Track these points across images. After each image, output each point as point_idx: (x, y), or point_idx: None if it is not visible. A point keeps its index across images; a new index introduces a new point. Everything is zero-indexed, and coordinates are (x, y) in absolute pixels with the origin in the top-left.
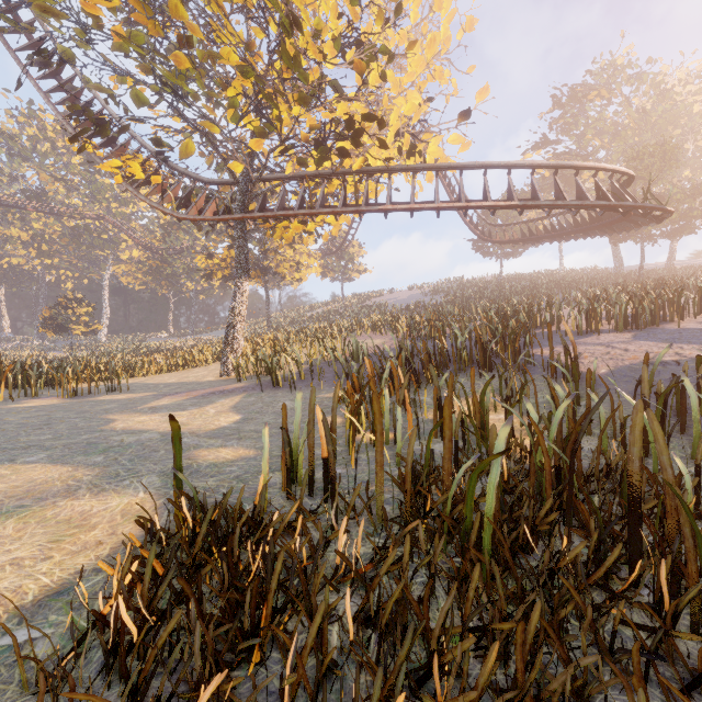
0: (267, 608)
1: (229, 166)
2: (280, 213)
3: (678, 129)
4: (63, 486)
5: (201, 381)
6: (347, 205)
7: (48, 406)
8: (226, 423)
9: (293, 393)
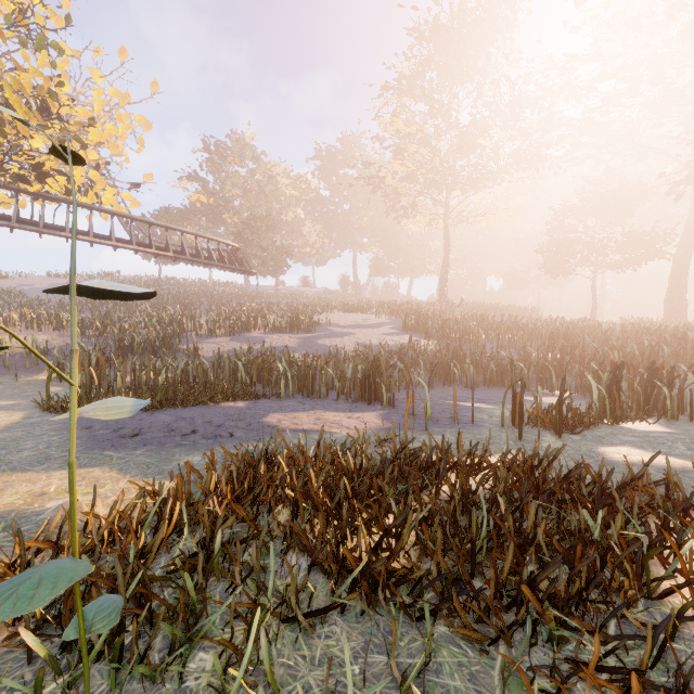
0: None
1: None
2: None
3: (278, 205)
4: None
5: None
6: (21, 218)
7: None
8: None
9: None
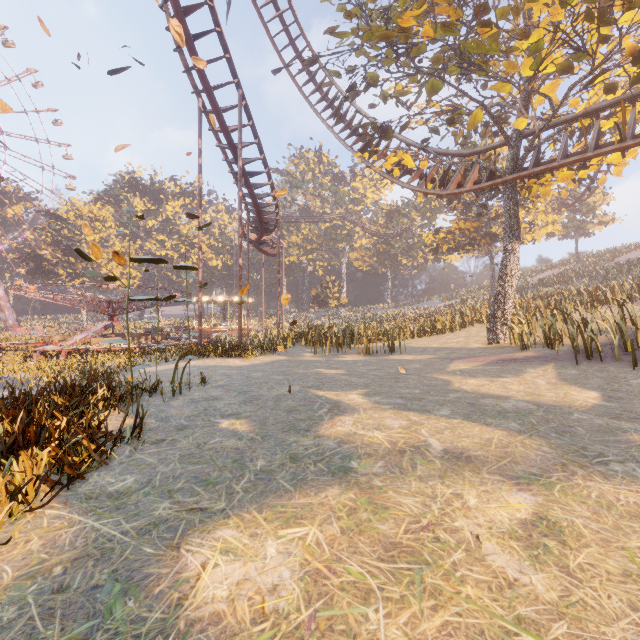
0: None
1: (513, 124)
2: (571, 159)
3: None
4: (536, 455)
5: (468, 347)
6: None
7: (364, 361)
8: (593, 400)
9: (634, 368)
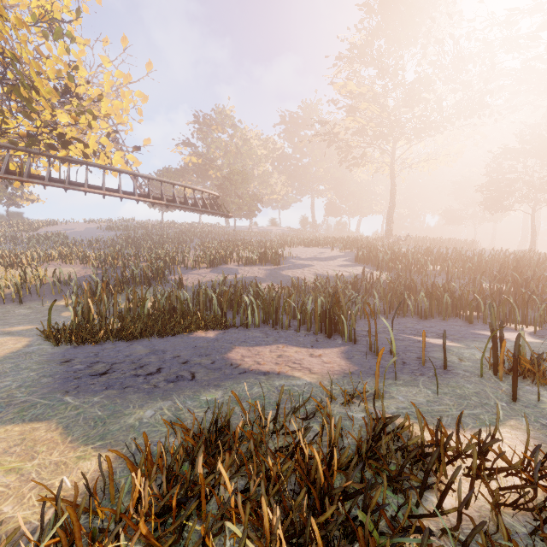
0: (103, 329)
1: None
2: None
3: (251, 162)
4: None
5: None
6: (52, 178)
7: None
8: None
9: (21, 305)
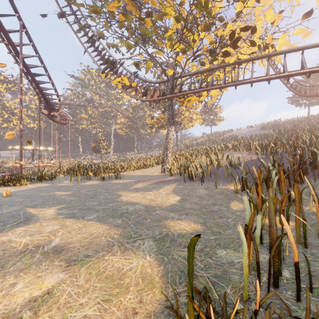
0: None
1: (166, 71)
2: (190, 91)
3: None
4: (105, 241)
5: (152, 175)
6: (226, 83)
7: (95, 184)
8: (174, 202)
9: (202, 184)
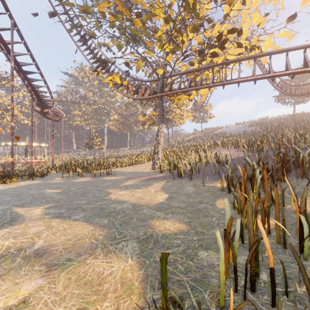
0: None
1: (157, 71)
2: (180, 90)
3: None
4: (89, 243)
5: (143, 171)
6: (214, 82)
7: (86, 181)
8: (162, 200)
9: (190, 181)
